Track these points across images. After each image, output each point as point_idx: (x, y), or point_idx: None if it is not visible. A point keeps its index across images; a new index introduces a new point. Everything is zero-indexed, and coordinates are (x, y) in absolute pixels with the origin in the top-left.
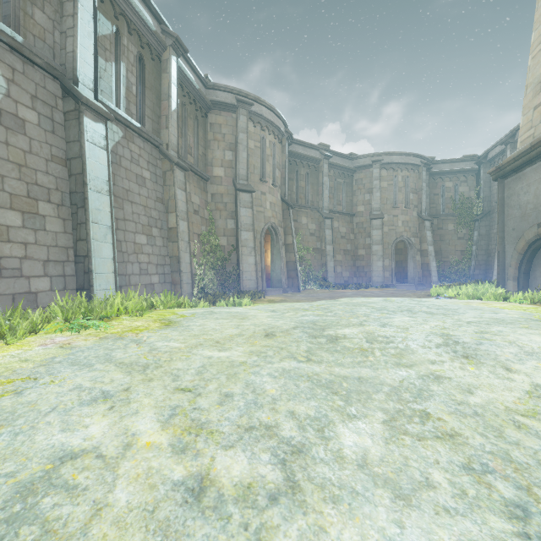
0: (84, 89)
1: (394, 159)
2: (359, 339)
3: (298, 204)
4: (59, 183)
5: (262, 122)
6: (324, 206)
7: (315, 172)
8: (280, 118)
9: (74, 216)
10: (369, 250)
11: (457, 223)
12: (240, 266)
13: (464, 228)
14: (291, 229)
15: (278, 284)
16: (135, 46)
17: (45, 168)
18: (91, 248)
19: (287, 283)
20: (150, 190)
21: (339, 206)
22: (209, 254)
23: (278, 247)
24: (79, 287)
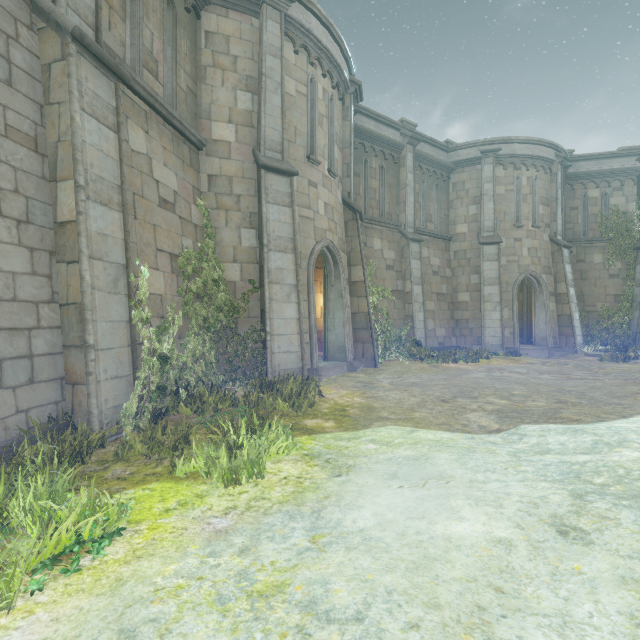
0: None
1: (516, 149)
2: None
3: (368, 216)
4: None
5: (310, 49)
6: (408, 222)
7: (394, 167)
8: (342, 51)
9: None
10: (477, 294)
11: (609, 252)
12: (267, 324)
13: (619, 260)
14: (360, 255)
15: (339, 354)
16: None
17: None
18: None
19: (354, 351)
20: None
21: (429, 224)
22: (200, 298)
23: (339, 286)
24: None
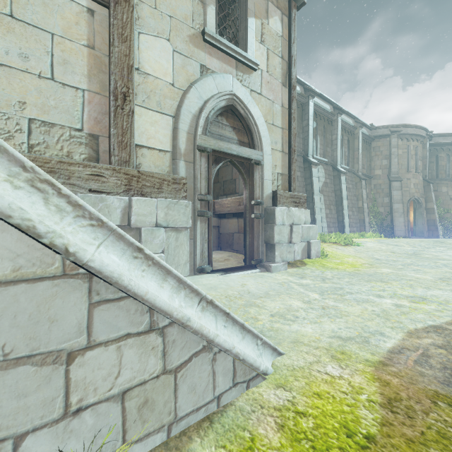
0: (338, 166)
1: None
2: (451, 242)
3: (438, 178)
4: (333, 199)
5: (407, 137)
6: None
7: None
8: (421, 129)
9: (337, 208)
10: None
11: None
12: (393, 223)
13: None
14: (431, 198)
15: (420, 234)
16: (346, 136)
17: (331, 195)
18: (344, 218)
19: (428, 234)
20: (351, 192)
21: None
22: (373, 217)
23: (420, 210)
24: (339, 231)
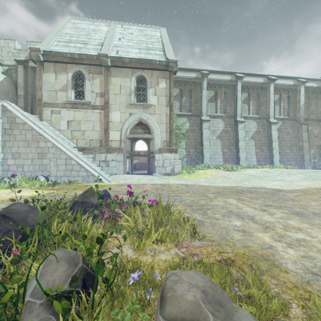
0: (271, 118)
1: None
2: None
3: None
4: (266, 141)
5: None
6: None
7: None
8: None
9: (269, 148)
10: None
11: None
12: None
13: None
14: None
15: None
16: (286, 94)
17: (263, 139)
18: (273, 155)
19: None
20: (291, 135)
21: None
22: None
23: None
24: (270, 164)
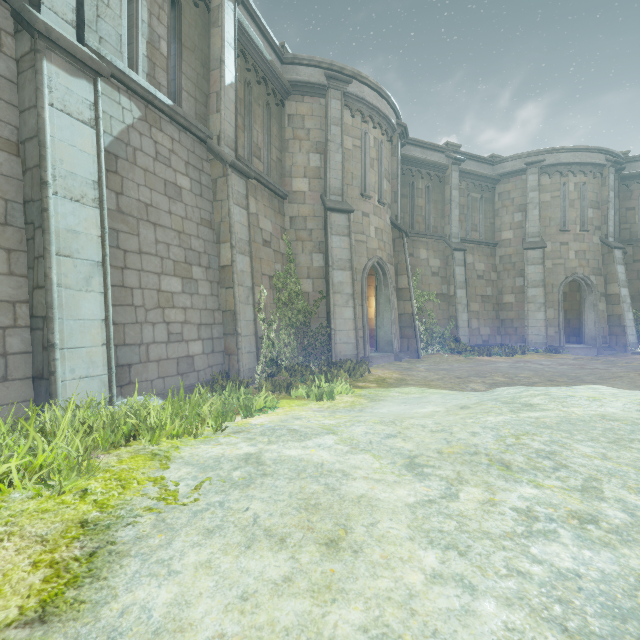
0: (53, 18)
1: (562, 158)
2: None
3: (415, 230)
4: (0, 184)
5: (364, 110)
6: (452, 233)
7: (439, 185)
8: (389, 104)
9: (30, 245)
10: (522, 296)
11: None
12: (331, 323)
13: None
14: (405, 266)
15: (387, 347)
16: None
17: None
18: (53, 303)
19: (400, 345)
20: (189, 207)
21: (474, 233)
22: (286, 304)
23: (387, 293)
24: (36, 374)
